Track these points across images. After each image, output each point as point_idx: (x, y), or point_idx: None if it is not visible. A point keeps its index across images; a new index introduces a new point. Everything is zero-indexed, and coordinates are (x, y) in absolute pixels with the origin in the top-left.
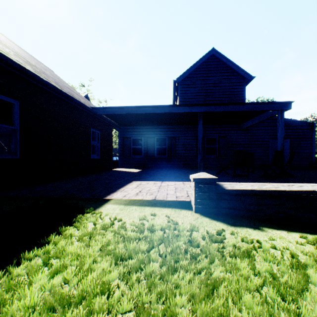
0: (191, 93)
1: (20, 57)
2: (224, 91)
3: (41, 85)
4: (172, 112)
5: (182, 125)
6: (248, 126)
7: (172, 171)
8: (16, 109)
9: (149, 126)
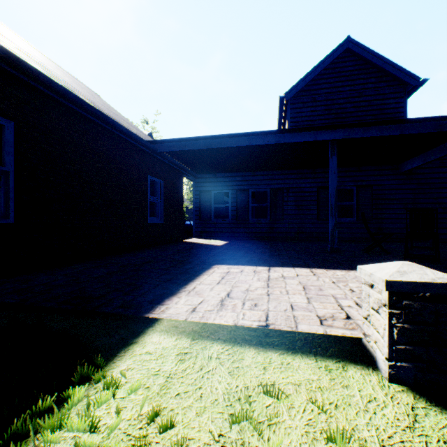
0: (309, 117)
1: (30, 56)
2: (367, 109)
3: (55, 94)
4: (281, 143)
5: (294, 169)
6: (415, 167)
7: (279, 244)
8: (6, 134)
9: (240, 173)
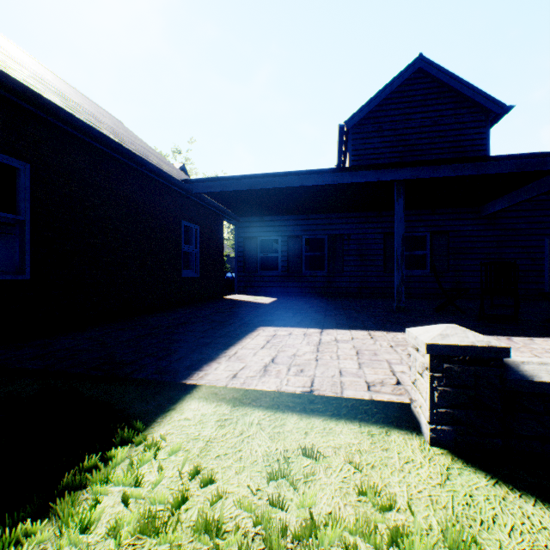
0: (374, 149)
1: (45, 84)
2: (443, 141)
3: (76, 131)
4: (339, 183)
5: (356, 212)
6: (499, 210)
7: (338, 301)
8: (22, 179)
9: (291, 216)
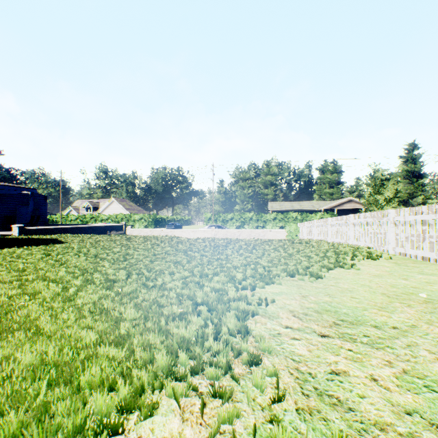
0: None
1: None
2: None
3: None
4: None
5: None
6: (1, 194)
7: None
8: None
9: None
